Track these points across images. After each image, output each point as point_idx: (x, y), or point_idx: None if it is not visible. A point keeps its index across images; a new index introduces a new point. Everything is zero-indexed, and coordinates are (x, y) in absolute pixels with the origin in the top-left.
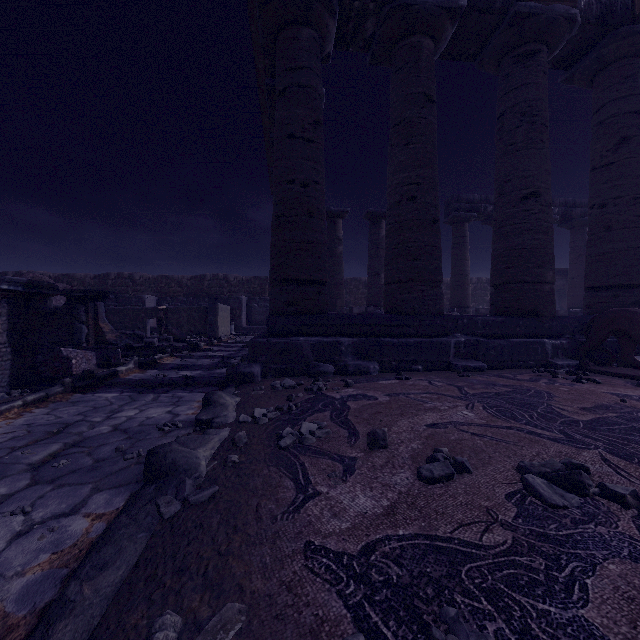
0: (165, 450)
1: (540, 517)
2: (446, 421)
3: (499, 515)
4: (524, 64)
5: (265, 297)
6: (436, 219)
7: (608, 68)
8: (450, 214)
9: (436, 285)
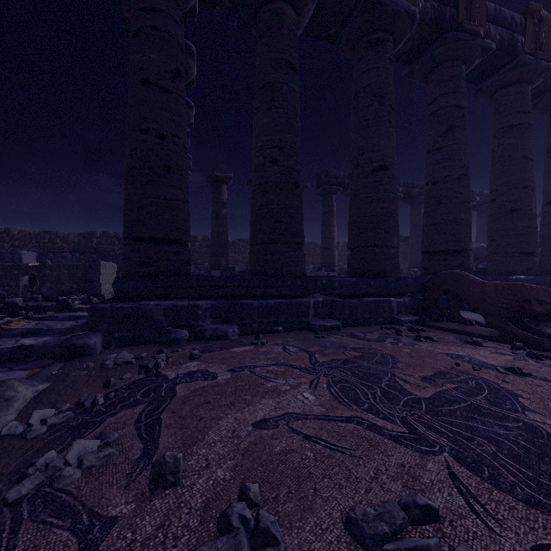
0: None
1: None
2: (280, 413)
3: None
4: (375, 49)
5: None
6: (298, 183)
7: (439, 67)
8: (321, 186)
9: (298, 247)
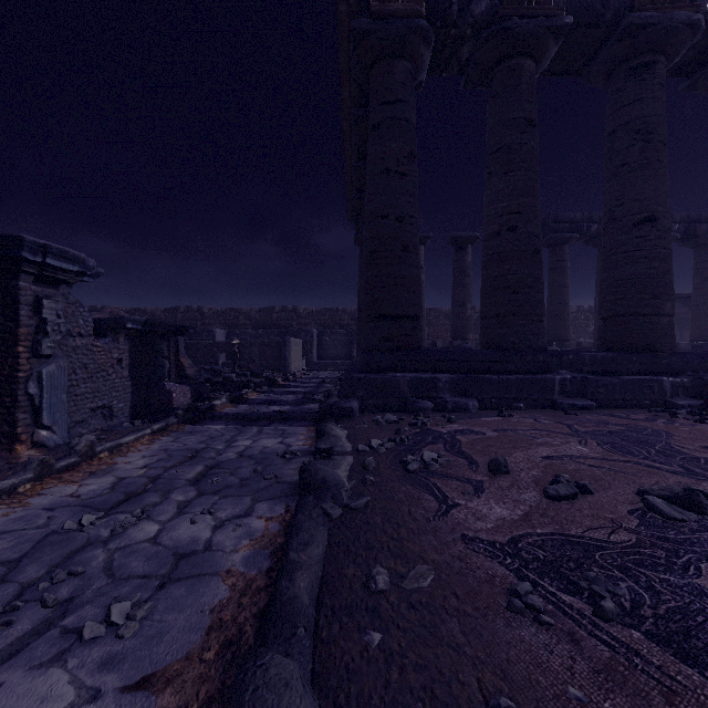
0: (315, 468)
1: (660, 526)
2: (561, 454)
3: (623, 524)
4: (638, 78)
5: (337, 330)
6: (538, 249)
7: None
8: (546, 236)
9: (538, 319)
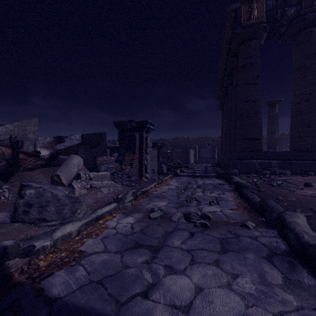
0: (243, 182)
1: None
2: None
3: None
4: None
5: (207, 146)
6: None
7: None
8: None
9: None
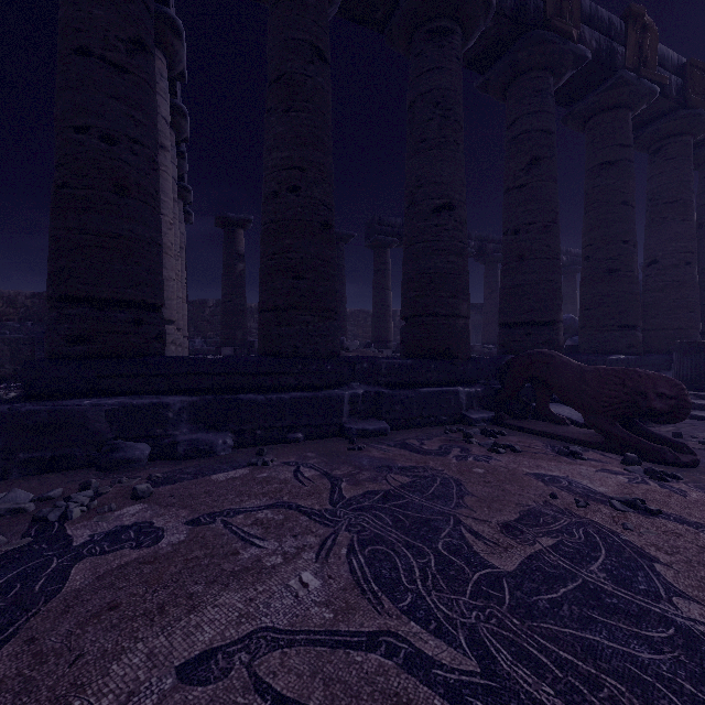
0: None
1: None
2: (245, 632)
3: None
4: (437, 43)
5: None
6: (329, 223)
7: (521, 78)
8: (371, 237)
9: (328, 315)
